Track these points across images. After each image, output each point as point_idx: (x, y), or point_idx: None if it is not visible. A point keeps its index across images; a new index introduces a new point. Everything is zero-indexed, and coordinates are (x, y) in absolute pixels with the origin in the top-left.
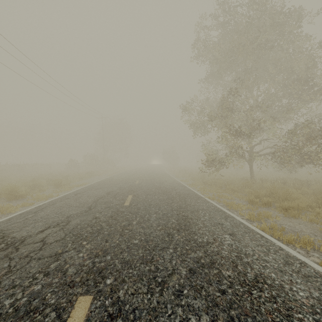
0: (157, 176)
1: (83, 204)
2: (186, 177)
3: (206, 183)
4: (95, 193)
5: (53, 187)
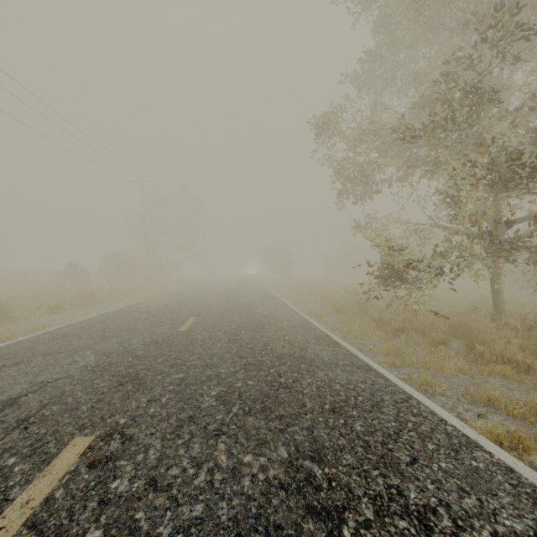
0: (250, 302)
1: None
2: (318, 302)
3: (380, 323)
4: None
5: None
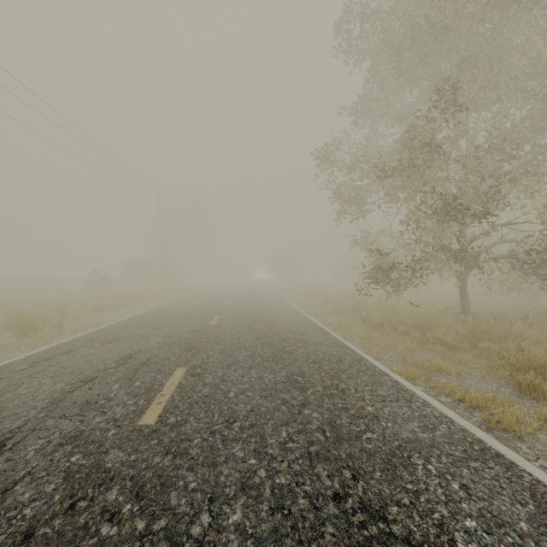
0: (261, 305)
1: (2, 417)
2: (321, 305)
3: (366, 321)
4: (89, 358)
5: (14, 335)
